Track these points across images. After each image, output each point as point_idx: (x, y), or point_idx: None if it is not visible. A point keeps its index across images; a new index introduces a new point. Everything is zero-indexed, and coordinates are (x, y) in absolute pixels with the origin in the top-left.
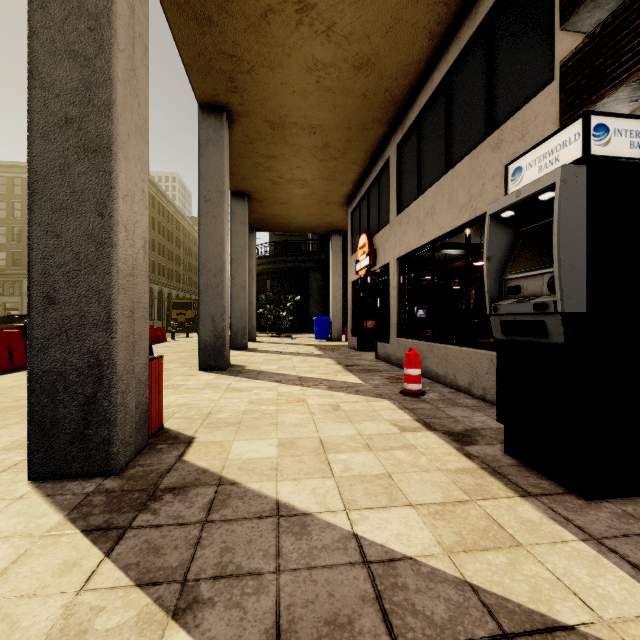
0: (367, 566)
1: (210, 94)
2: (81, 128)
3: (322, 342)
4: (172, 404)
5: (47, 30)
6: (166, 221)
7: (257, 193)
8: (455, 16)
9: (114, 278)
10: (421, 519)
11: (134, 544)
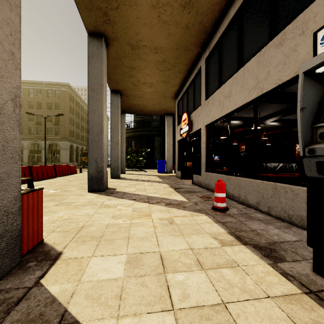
0: None
1: (94, 25)
2: None
3: (161, 174)
4: (59, 218)
5: None
6: (80, 110)
7: (125, 91)
8: None
9: None
10: None
11: None
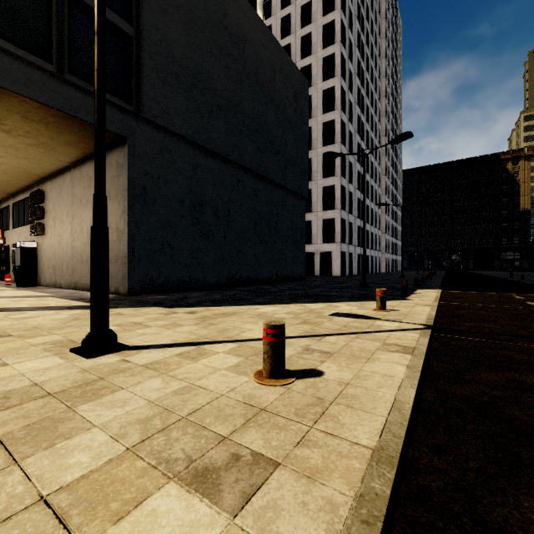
0: None
1: None
2: None
3: None
4: None
5: None
6: None
7: None
8: (24, 189)
9: None
10: None
11: None
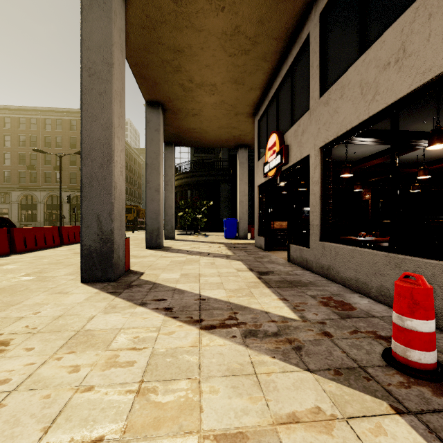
0: None
1: None
2: None
3: (230, 240)
4: None
5: None
6: None
7: (170, 102)
8: None
9: None
10: None
11: None
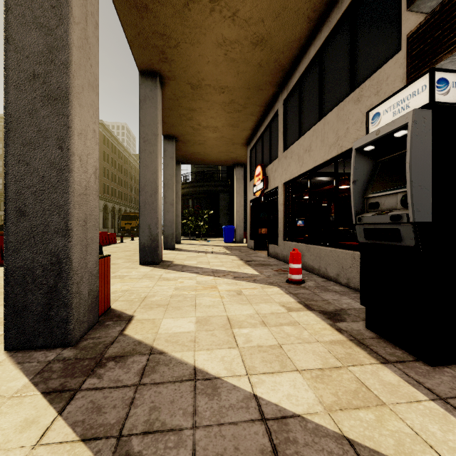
0: (265, 423)
1: (147, 63)
2: (45, 82)
3: (229, 244)
4: (118, 290)
5: (19, 7)
6: (117, 157)
7: (182, 136)
8: (326, 5)
9: (71, 196)
10: (306, 382)
11: (82, 404)
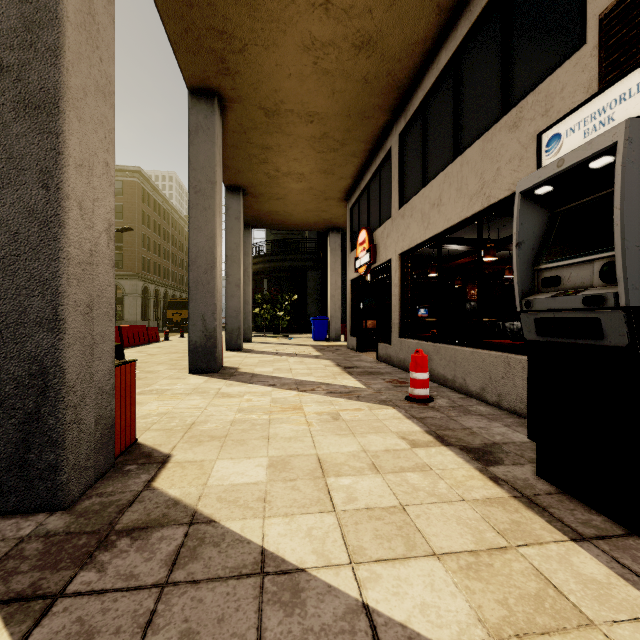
0: None
1: (200, 77)
2: (20, 78)
3: (320, 342)
4: (152, 413)
5: None
6: (162, 220)
7: (252, 188)
8: None
9: (62, 265)
10: (451, 578)
11: (61, 625)
